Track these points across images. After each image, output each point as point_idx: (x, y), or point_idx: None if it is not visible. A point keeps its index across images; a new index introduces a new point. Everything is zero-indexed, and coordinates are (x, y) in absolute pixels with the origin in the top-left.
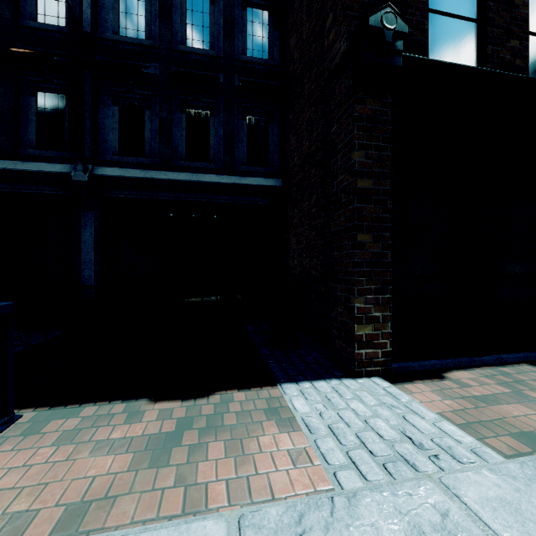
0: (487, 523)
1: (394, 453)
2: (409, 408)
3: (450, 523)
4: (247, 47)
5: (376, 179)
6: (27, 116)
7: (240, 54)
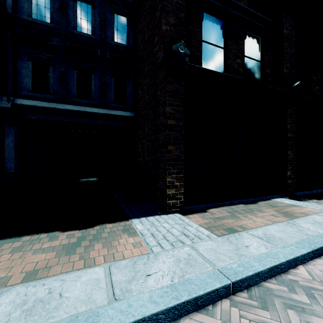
0: (203, 255)
1: (176, 239)
2: (187, 224)
3: (191, 257)
4: (114, 36)
5: (177, 120)
6: None
7: (110, 40)
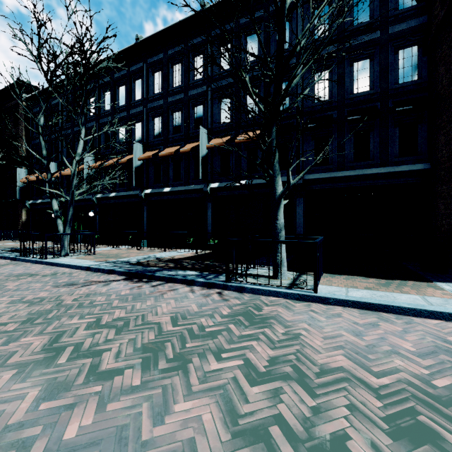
0: None
1: None
2: None
3: None
4: (398, 77)
5: None
6: None
7: (393, 85)
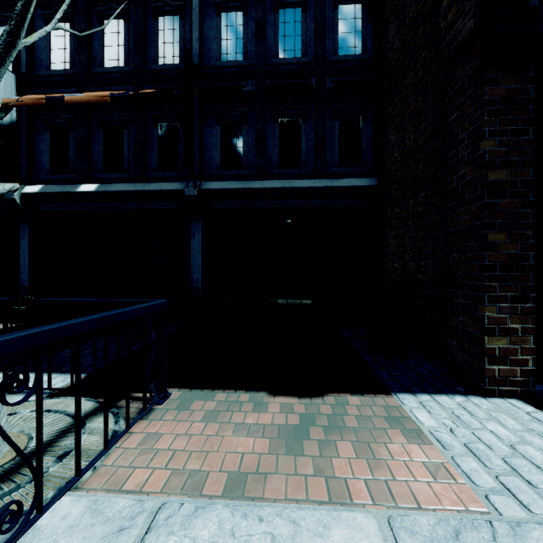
0: None
1: None
2: None
3: None
4: (339, 46)
5: (513, 169)
6: (151, 145)
7: (332, 55)
